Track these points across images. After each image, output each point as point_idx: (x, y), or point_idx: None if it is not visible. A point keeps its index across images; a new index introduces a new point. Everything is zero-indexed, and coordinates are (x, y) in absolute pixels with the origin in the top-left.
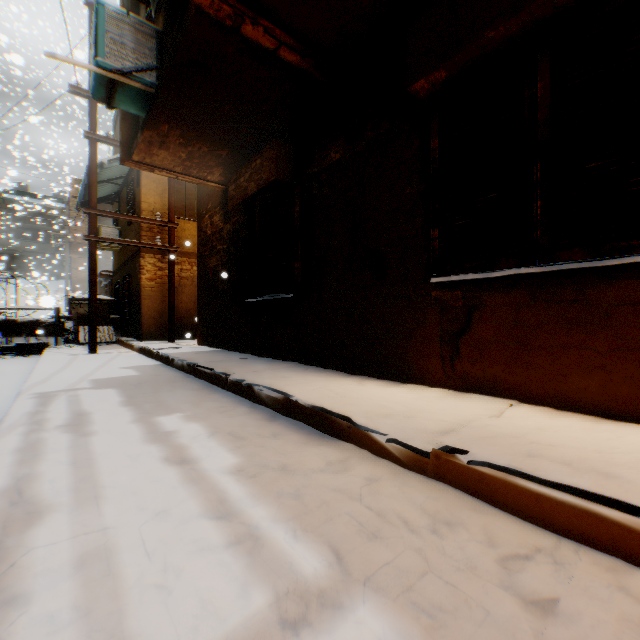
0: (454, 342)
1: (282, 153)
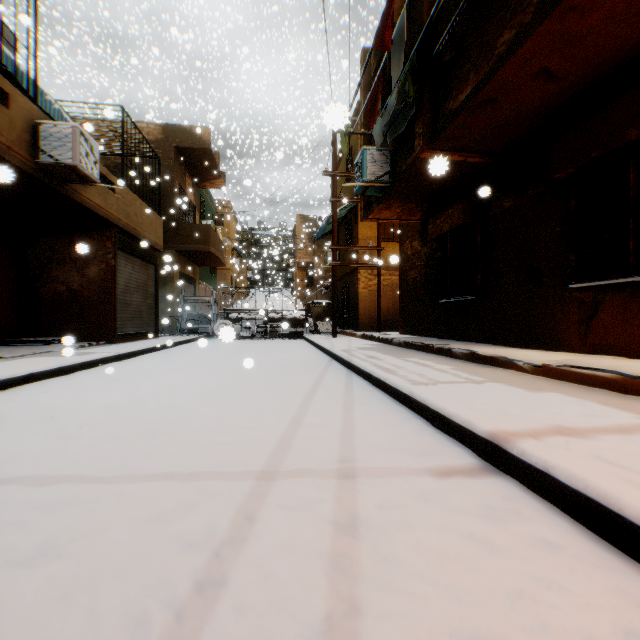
0: (585, 324)
1: (467, 205)
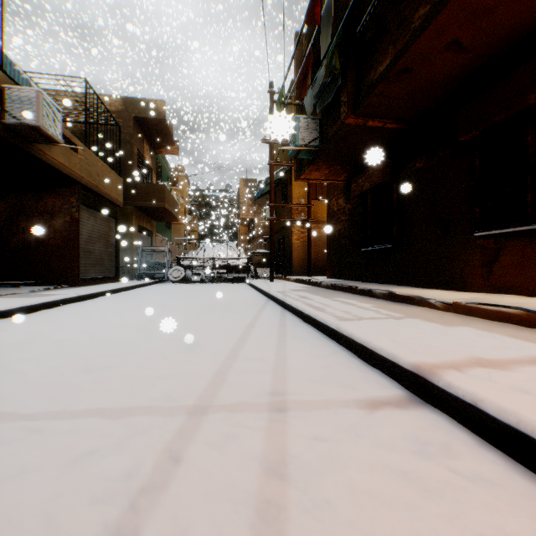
0: (487, 267)
1: (385, 166)
